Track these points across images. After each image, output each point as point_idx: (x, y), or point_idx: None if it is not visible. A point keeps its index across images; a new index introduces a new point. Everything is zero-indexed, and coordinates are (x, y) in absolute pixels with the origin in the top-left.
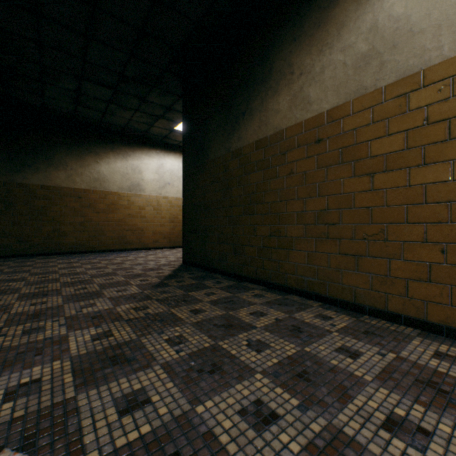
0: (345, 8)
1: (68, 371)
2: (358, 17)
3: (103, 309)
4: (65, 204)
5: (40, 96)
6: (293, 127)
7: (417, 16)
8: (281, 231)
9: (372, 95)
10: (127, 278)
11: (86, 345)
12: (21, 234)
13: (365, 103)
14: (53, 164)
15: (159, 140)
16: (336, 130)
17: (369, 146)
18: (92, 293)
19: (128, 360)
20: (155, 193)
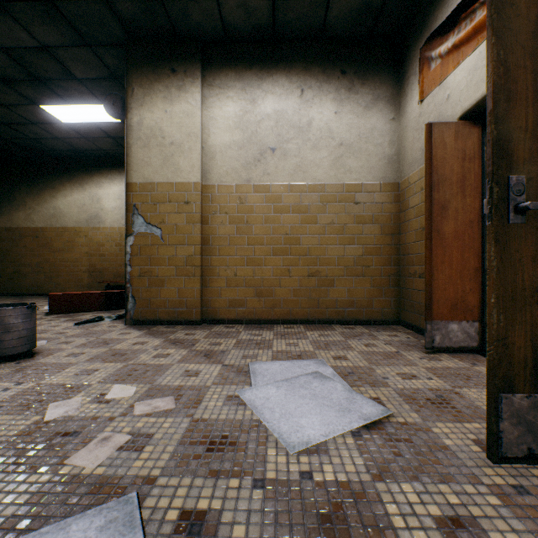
0: (47, 195)
1: None
2: (52, 201)
3: None
4: None
5: None
6: (27, 228)
7: (66, 212)
8: (21, 270)
9: (55, 228)
10: None
11: None
12: None
13: (53, 230)
14: None
15: None
16: (45, 235)
17: (55, 244)
18: None
19: None
20: None
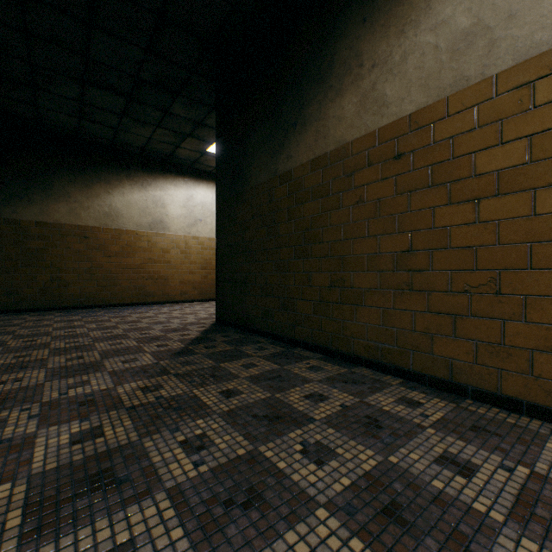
0: None
1: (18, 504)
2: None
3: (99, 390)
4: (67, 245)
5: (32, 107)
6: (362, 139)
7: None
8: (346, 281)
9: (477, 88)
10: (141, 343)
11: (59, 453)
12: (9, 284)
13: (466, 100)
14: (52, 194)
15: (187, 166)
16: (424, 140)
17: (473, 160)
18: (89, 365)
19: (118, 480)
20: (183, 232)
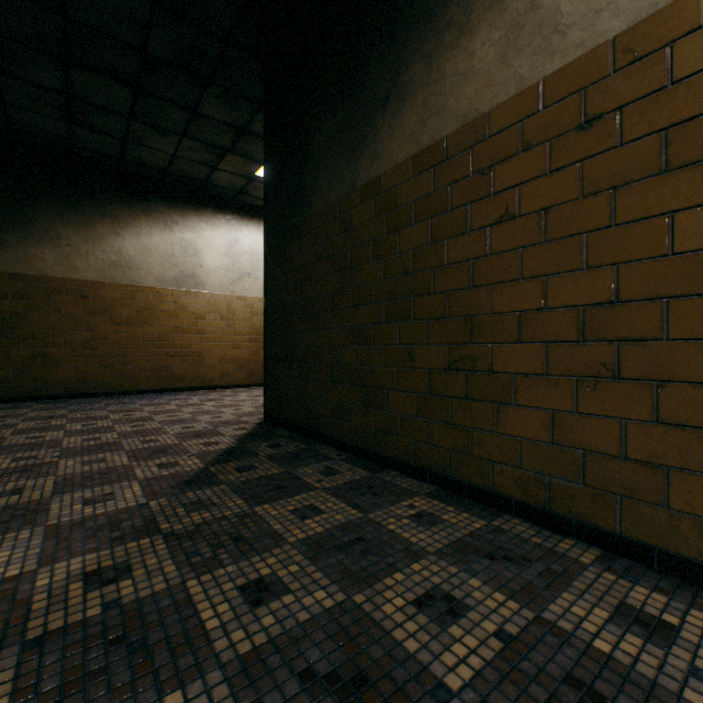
0: None
1: None
2: None
3: None
4: (55, 307)
5: None
6: (510, 104)
7: None
8: (479, 359)
9: None
10: (135, 460)
11: None
12: None
13: None
14: (33, 235)
15: (230, 198)
16: (649, 82)
17: None
18: (21, 510)
19: None
20: (224, 290)
